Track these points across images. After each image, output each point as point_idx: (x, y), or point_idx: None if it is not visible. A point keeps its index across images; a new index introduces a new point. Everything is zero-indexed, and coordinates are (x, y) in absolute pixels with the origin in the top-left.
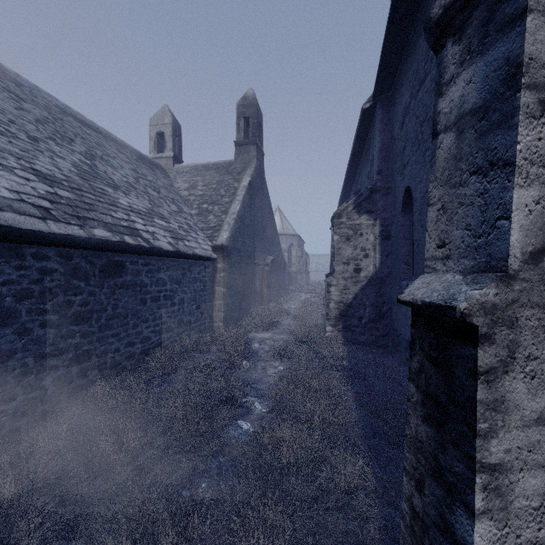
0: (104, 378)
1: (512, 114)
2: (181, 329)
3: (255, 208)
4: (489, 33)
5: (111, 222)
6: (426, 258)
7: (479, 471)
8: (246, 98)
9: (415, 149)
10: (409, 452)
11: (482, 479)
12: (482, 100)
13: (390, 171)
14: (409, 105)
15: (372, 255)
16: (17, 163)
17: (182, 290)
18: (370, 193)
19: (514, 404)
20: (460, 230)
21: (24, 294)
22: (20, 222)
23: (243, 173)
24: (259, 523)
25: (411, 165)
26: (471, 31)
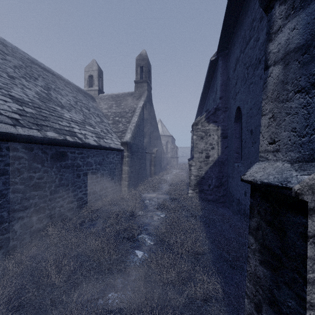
0: (53, 223)
1: None
2: (102, 192)
3: (147, 119)
4: None
5: (58, 128)
6: (260, 151)
7: (309, 309)
8: (141, 55)
9: (243, 83)
10: (249, 283)
11: None
12: (304, 40)
13: (227, 97)
14: (239, 57)
15: (216, 147)
16: None
17: (102, 169)
18: (215, 111)
19: None
20: (287, 132)
21: (1, 172)
22: None
23: (140, 99)
24: None
25: (241, 93)
26: None
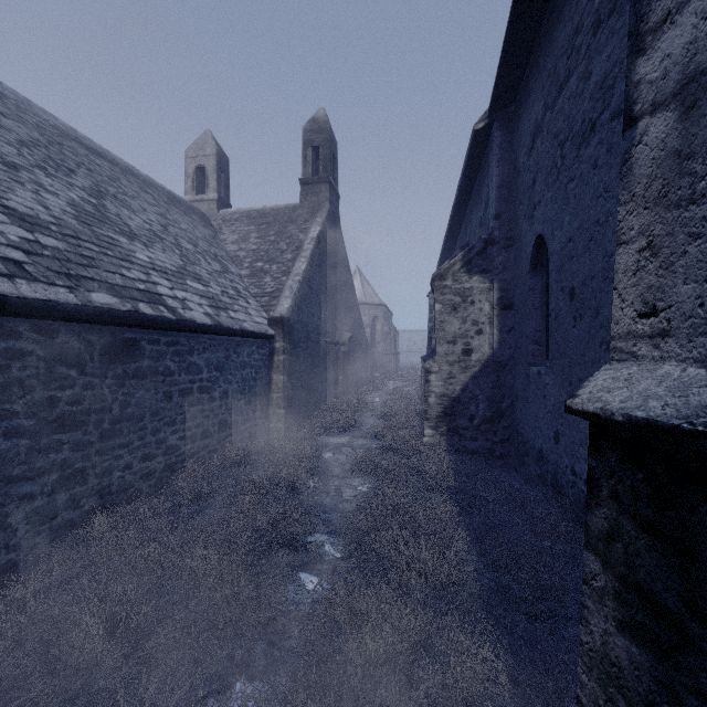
0: (107, 508)
1: None
2: (224, 434)
3: (328, 267)
4: None
5: (120, 284)
6: (614, 335)
7: None
8: (315, 121)
9: (551, 181)
10: (587, 675)
11: None
12: None
13: (512, 215)
14: (541, 120)
15: (487, 330)
16: None
17: (225, 380)
18: (485, 246)
19: None
20: (693, 284)
21: None
22: None
23: (312, 221)
24: None
25: (545, 204)
26: None
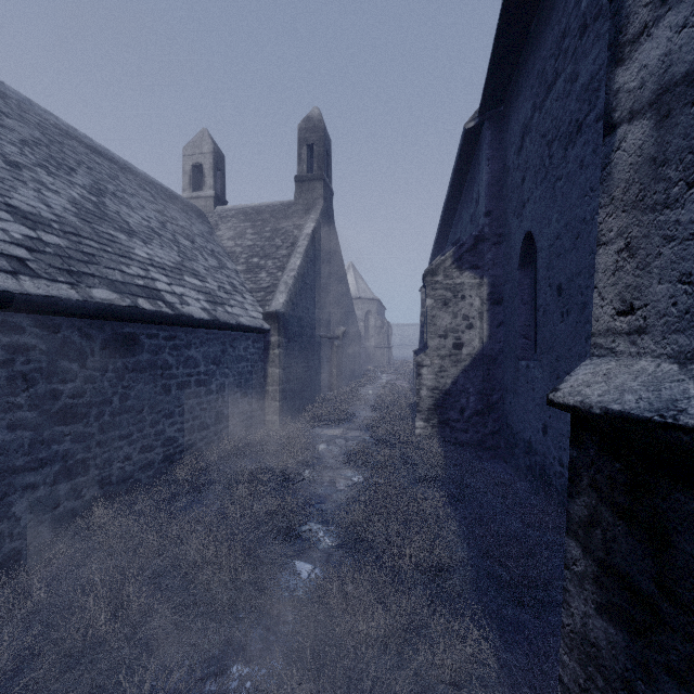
0: (108, 498)
1: None
2: (221, 426)
3: (322, 263)
4: None
5: (119, 280)
6: (594, 332)
7: None
8: (310, 119)
9: (539, 180)
10: (569, 655)
11: None
12: None
13: (502, 213)
14: (530, 120)
15: (478, 325)
16: None
17: (222, 373)
18: (476, 242)
19: None
20: (667, 284)
21: None
22: None
23: (306, 217)
24: None
25: (534, 202)
26: None
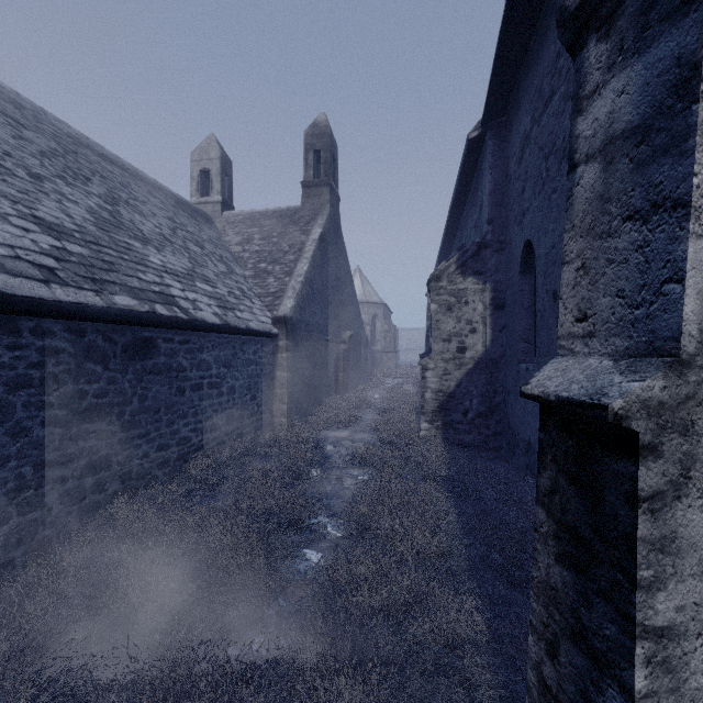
0: (128, 492)
1: (685, 135)
2: (231, 427)
3: (329, 268)
4: (650, 24)
5: (137, 287)
6: (559, 336)
7: (641, 637)
8: (316, 125)
9: (537, 191)
10: (536, 602)
11: (644, 649)
12: (640, 116)
13: (504, 220)
14: (529, 133)
15: (481, 329)
16: (13, 208)
17: (232, 376)
18: (479, 249)
19: (689, 542)
20: (608, 297)
21: (19, 382)
22: (14, 287)
23: (313, 223)
24: (331, 694)
25: (533, 212)
26: (624, 22)
